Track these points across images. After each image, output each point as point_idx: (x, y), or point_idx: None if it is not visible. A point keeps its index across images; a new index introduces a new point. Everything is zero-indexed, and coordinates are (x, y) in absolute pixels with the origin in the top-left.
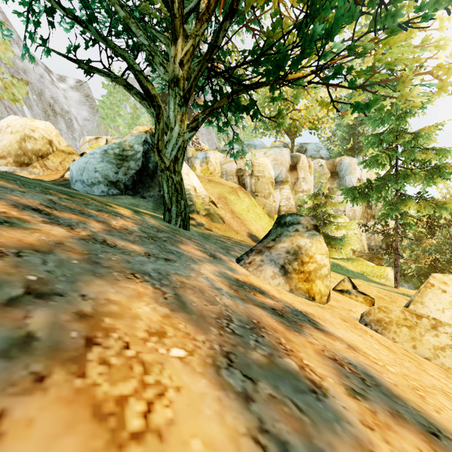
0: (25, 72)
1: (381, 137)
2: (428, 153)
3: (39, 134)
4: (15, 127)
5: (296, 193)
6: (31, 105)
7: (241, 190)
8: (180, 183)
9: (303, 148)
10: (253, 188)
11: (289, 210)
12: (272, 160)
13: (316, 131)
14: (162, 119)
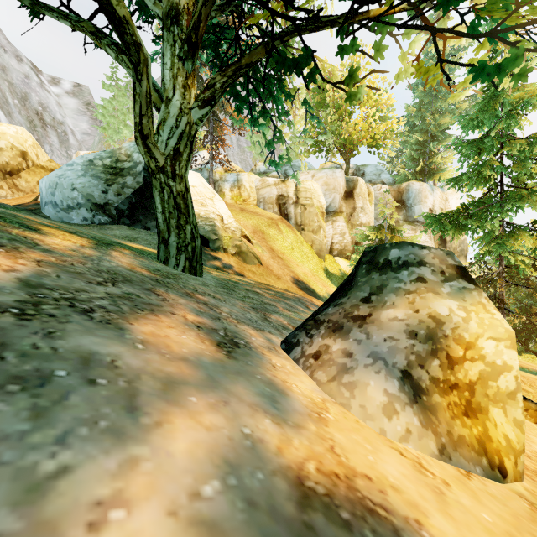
0: (4, 69)
1: (480, 144)
2: None
3: (6, 142)
4: None
5: (353, 227)
6: (10, 112)
7: (283, 222)
8: (184, 196)
9: (360, 171)
10: (299, 219)
11: (343, 249)
12: (322, 185)
13: (377, 149)
14: (144, 73)
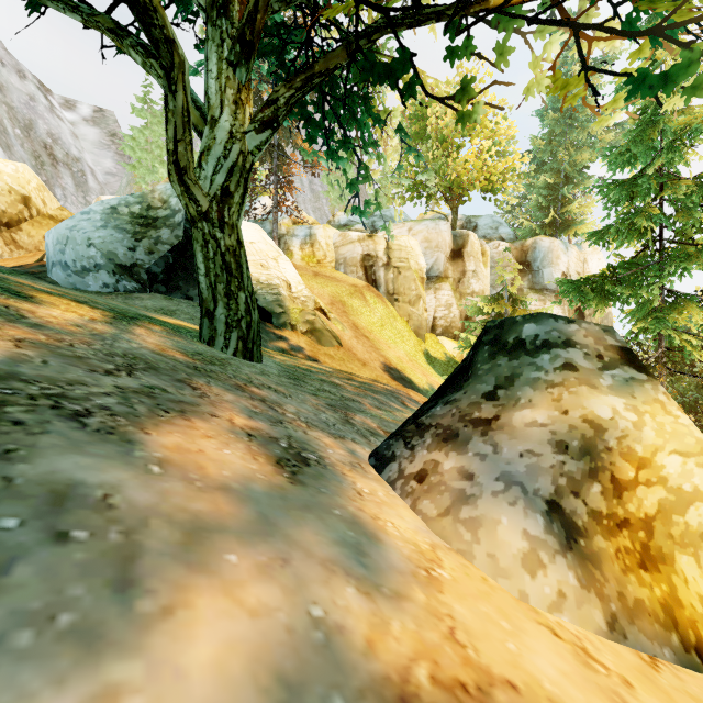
0: (2, 89)
1: (633, 185)
2: None
3: (2, 184)
4: None
5: (462, 297)
6: (10, 144)
7: (370, 290)
8: (236, 253)
9: (471, 224)
10: (391, 287)
11: (450, 326)
12: (421, 241)
13: (494, 195)
14: (180, 82)
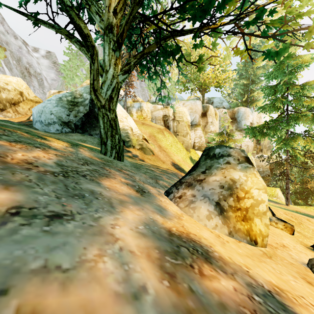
0: (7, 44)
1: (275, 88)
2: (312, 100)
3: (11, 87)
4: None
5: (206, 133)
6: (11, 68)
7: (166, 130)
8: (114, 120)
9: (210, 101)
10: (175, 129)
11: (201, 146)
12: (188, 109)
13: (220, 88)
14: (96, 60)
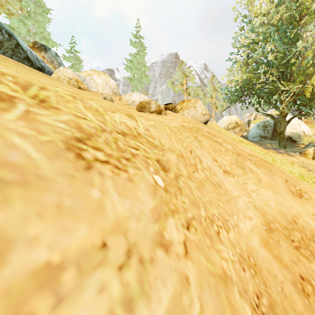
0: None
1: None
2: None
3: (233, 121)
4: (226, 121)
5: None
6: None
7: None
8: (284, 137)
9: None
10: None
11: None
12: None
13: None
14: (277, 124)
